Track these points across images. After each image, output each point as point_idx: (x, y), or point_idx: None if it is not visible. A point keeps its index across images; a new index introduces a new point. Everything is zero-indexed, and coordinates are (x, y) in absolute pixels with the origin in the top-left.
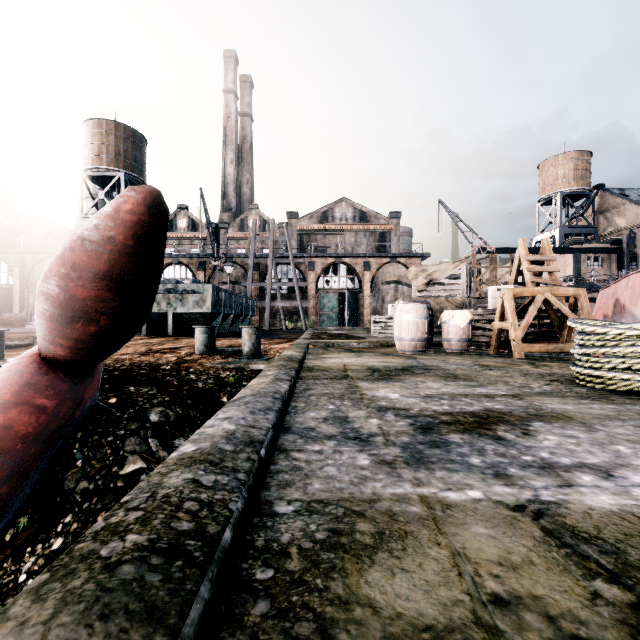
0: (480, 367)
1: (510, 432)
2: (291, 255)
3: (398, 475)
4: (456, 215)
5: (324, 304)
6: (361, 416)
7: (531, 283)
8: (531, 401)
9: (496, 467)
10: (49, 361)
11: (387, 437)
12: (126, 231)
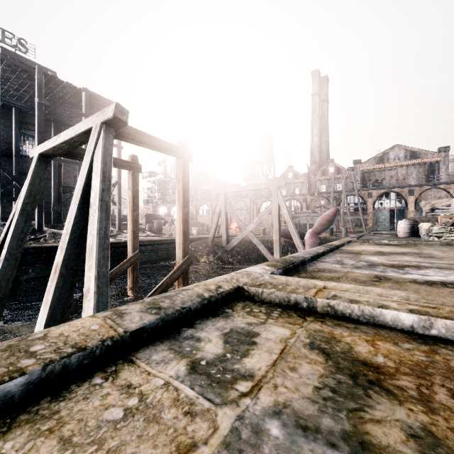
0: (416, 238)
1: None
2: (356, 190)
3: None
4: None
5: (379, 217)
6: None
7: None
8: None
9: None
10: (314, 232)
11: None
12: (332, 214)
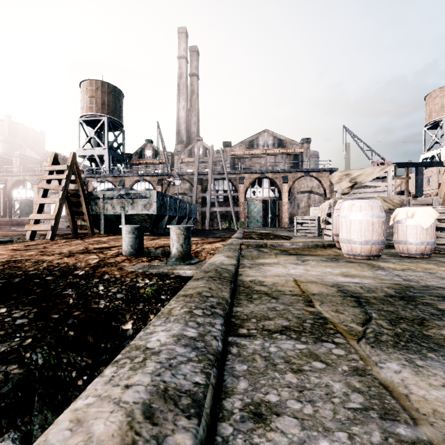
0: None
1: None
2: (226, 172)
3: None
4: (358, 137)
5: (251, 209)
6: None
7: None
8: None
9: None
10: None
11: None
12: None
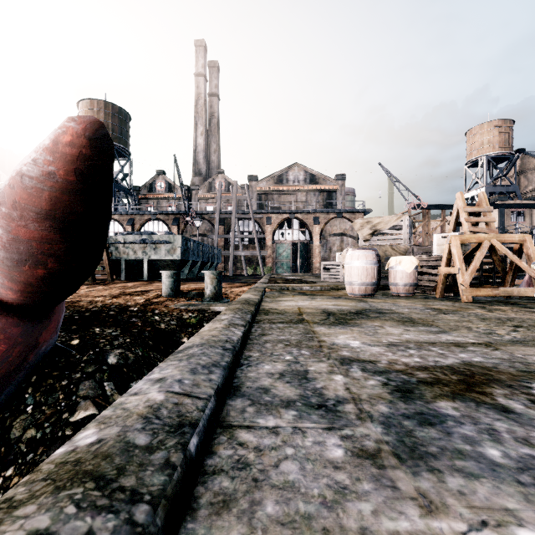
0: (433, 311)
1: (513, 399)
2: (251, 211)
3: (391, 484)
4: (394, 176)
5: (279, 253)
6: (323, 371)
7: (469, 232)
8: (510, 352)
9: (532, 468)
10: (2, 304)
11: (359, 405)
12: (66, 166)
